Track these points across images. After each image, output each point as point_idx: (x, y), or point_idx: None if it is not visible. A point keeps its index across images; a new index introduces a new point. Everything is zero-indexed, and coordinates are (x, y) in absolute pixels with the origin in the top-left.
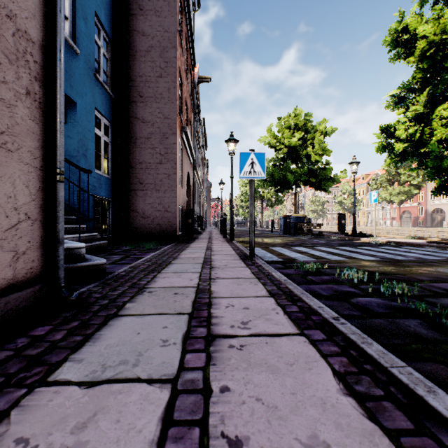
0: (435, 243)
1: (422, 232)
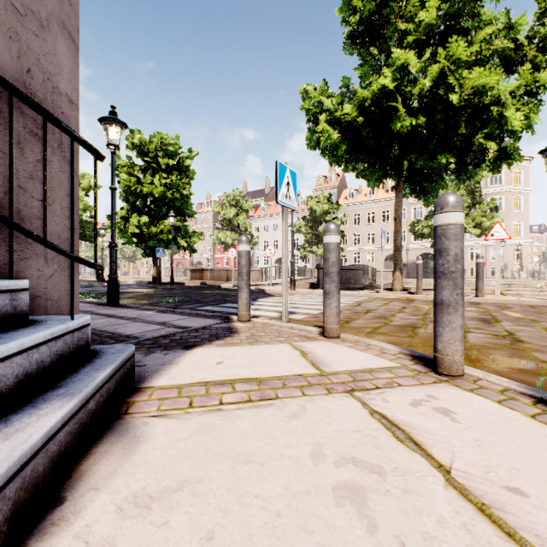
0: (139, 284)
1: (184, 280)
